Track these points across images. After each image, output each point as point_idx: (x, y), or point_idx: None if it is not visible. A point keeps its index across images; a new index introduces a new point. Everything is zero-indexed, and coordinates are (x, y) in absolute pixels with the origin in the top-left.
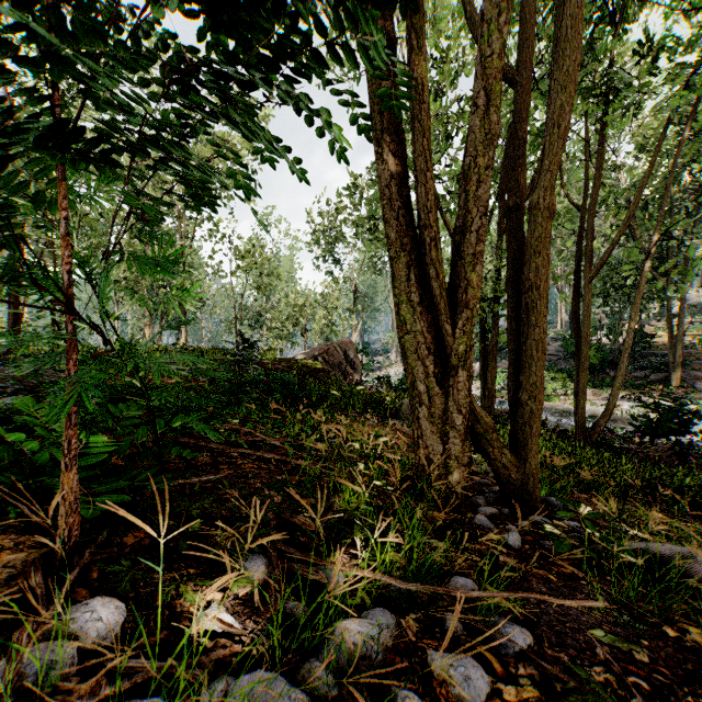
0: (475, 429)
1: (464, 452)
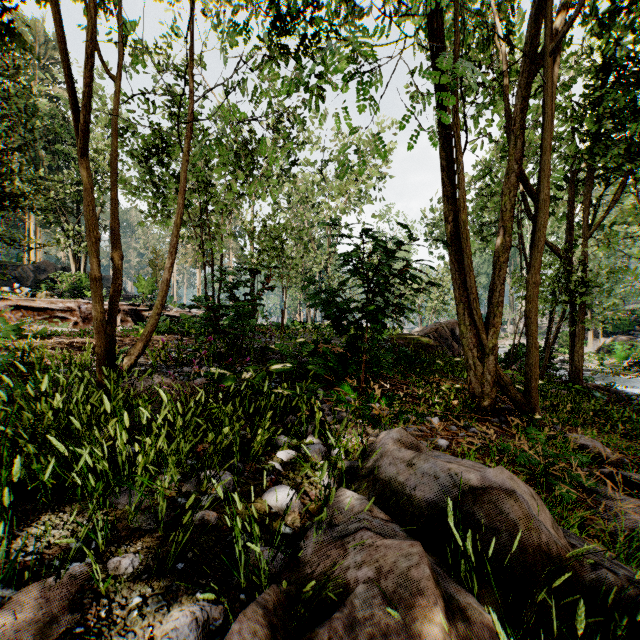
0: (500, 383)
1: (492, 393)
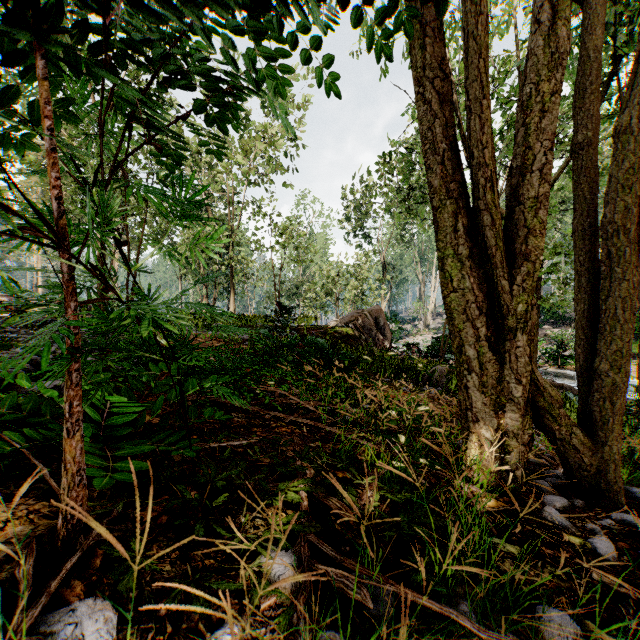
0: (536, 402)
1: (524, 429)
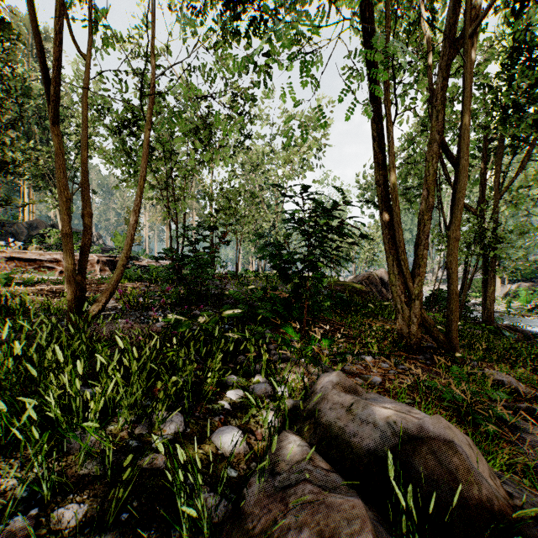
0: (425, 325)
1: (418, 333)
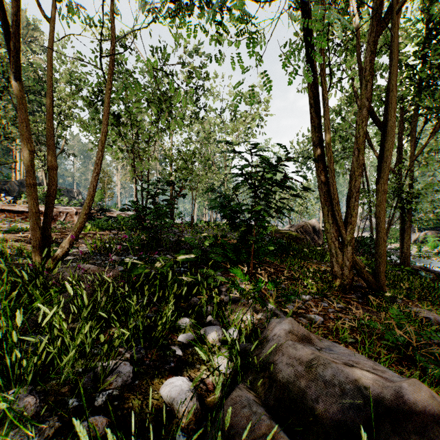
0: (356, 267)
1: (350, 274)
